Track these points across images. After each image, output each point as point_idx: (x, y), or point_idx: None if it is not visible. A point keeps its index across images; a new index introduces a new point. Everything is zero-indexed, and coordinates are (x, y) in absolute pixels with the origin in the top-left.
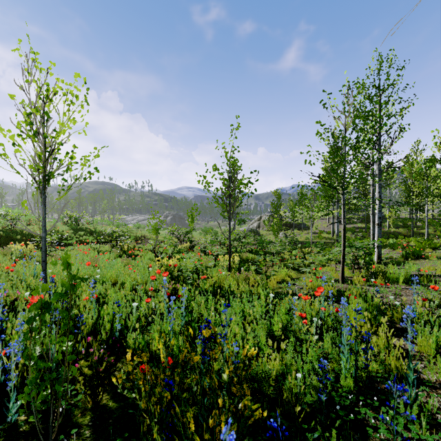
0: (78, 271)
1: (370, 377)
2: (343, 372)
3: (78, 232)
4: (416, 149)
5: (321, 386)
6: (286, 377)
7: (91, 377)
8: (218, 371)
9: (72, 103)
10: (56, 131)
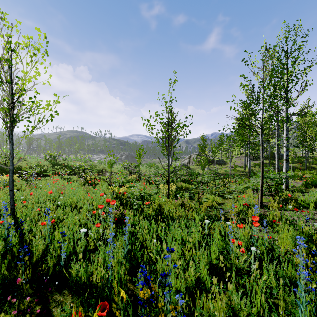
0: None
1: None
2: None
3: (55, 166)
4: (307, 104)
5: None
6: None
7: None
8: None
9: (34, 54)
10: (19, 78)
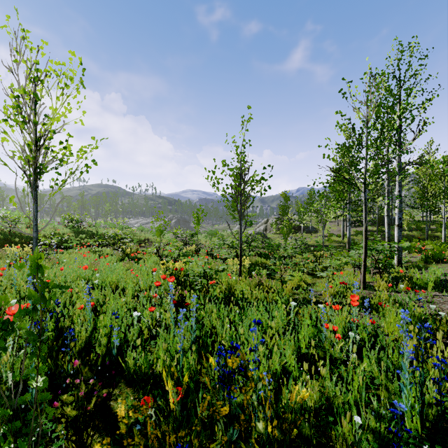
0: (54, 276)
1: (445, 417)
2: (408, 410)
3: (80, 235)
4: (429, 149)
5: (382, 430)
6: (328, 413)
7: (77, 415)
8: (239, 401)
9: (66, 86)
10: (48, 117)
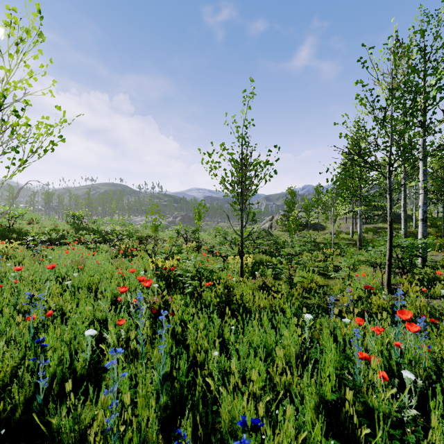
0: None
1: None
2: None
3: (80, 231)
4: (443, 142)
5: None
6: None
7: None
8: None
9: (22, 40)
10: None
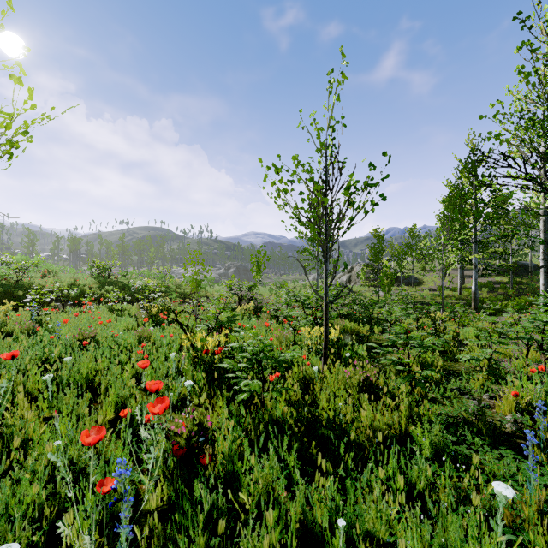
0: None
1: None
2: None
3: (105, 287)
4: None
5: None
6: None
7: None
8: None
9: None
10: None
